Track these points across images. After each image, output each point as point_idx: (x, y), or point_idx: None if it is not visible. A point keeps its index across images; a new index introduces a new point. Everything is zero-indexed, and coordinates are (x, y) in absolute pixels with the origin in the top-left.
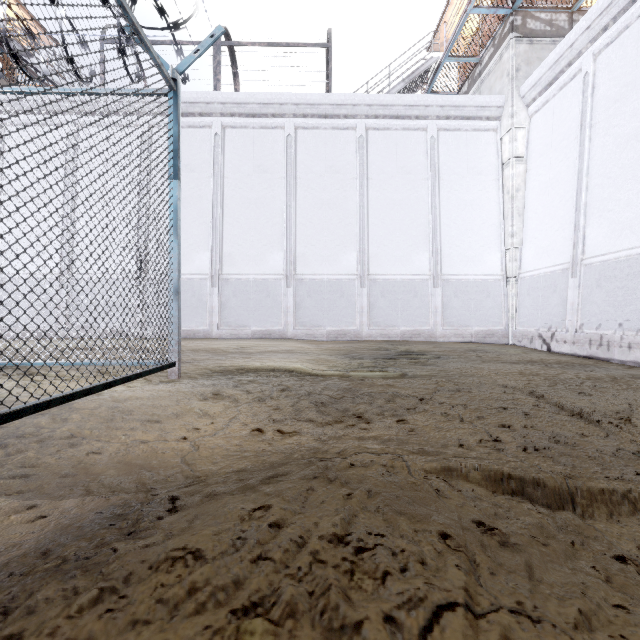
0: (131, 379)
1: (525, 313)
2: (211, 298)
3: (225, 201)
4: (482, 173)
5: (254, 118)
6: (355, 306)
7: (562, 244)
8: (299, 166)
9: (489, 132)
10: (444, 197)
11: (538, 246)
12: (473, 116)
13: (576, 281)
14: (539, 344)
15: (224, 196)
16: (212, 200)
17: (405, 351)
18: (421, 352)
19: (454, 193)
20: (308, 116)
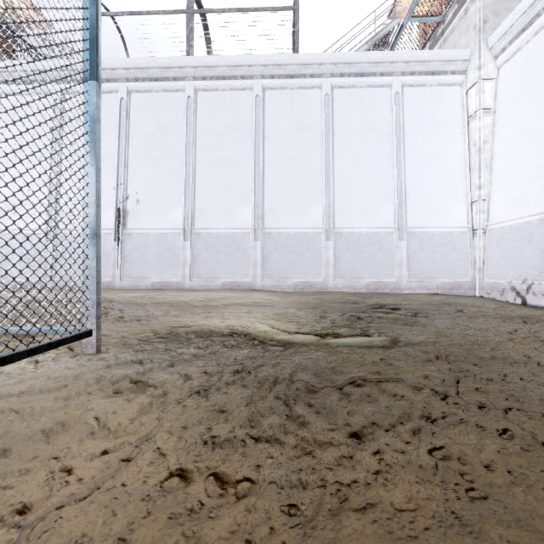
0: None
1: (494, 265)
2: (184, 251)
3: (197, 160)
4: (447, 127)
5: (224, 80)
6: (321, 258)
7: (539, 193)
8: (267, 125)
9: (454, 86)
10: (409, 151)
11: (509, 197)
12: (438, 71)
13: None
14: (512, 297)
15: (196, 155)
16: (185, 159)
17: (376, 304)
18: (393, 306)
19: (419, 147)
20: (275, 77)
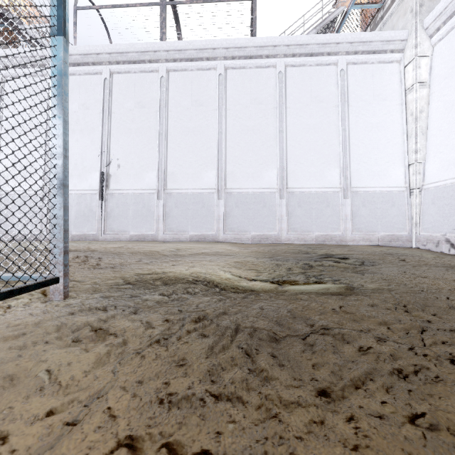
0: None
1: (430, 220)
2: (157, 208)
3: (169, 130)
4: (387, 99)
5: (192, 62)
6: (275, 214)
7: None
8: (229, 99)
9: (393, 63)
10: (353, 121)
11: (443, 159)
12: (379, 50)
13: None
14: (446, 248)
15: (168, 126)
16: (158, 129)
17: (325, 254)
18: (341, 255)
19: (361, 117)
20: (236, 58)
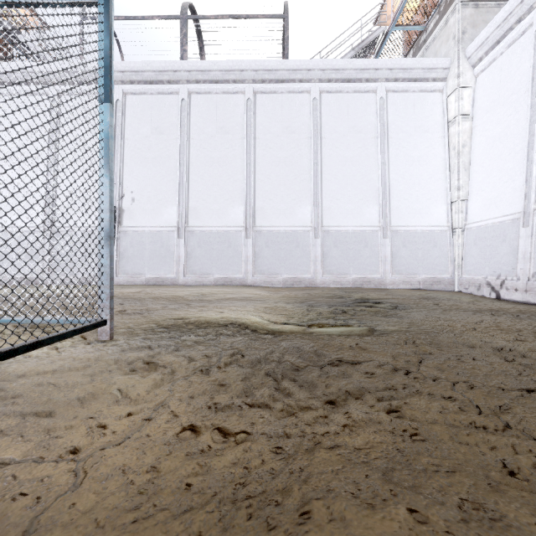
0: (19, 352)
1: (472, 262)
2: (178, 248)
3: (191, 160)
4: (429, 131)
5: (217, 84)
6: (309, 255)
7: (512, 195)
8: (258, 127)
9: (435, 93)
10: (393, 154)
11: (485, 198)
12: (420, 78)
13: (528, 230)
14: (487, 291)
15: (190, 156)
16: (179, 159)
17: (360, 299)
18: (376, 300)
19: (402, 150)
20: (266, 81)
